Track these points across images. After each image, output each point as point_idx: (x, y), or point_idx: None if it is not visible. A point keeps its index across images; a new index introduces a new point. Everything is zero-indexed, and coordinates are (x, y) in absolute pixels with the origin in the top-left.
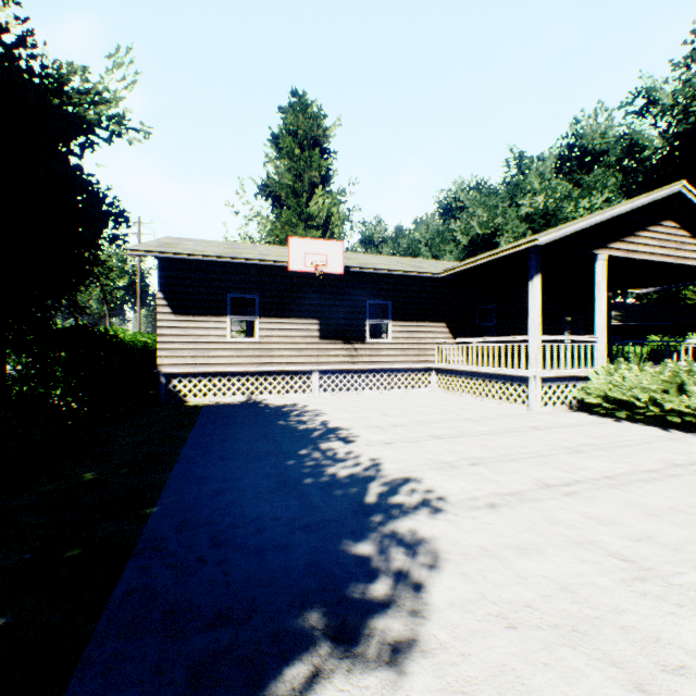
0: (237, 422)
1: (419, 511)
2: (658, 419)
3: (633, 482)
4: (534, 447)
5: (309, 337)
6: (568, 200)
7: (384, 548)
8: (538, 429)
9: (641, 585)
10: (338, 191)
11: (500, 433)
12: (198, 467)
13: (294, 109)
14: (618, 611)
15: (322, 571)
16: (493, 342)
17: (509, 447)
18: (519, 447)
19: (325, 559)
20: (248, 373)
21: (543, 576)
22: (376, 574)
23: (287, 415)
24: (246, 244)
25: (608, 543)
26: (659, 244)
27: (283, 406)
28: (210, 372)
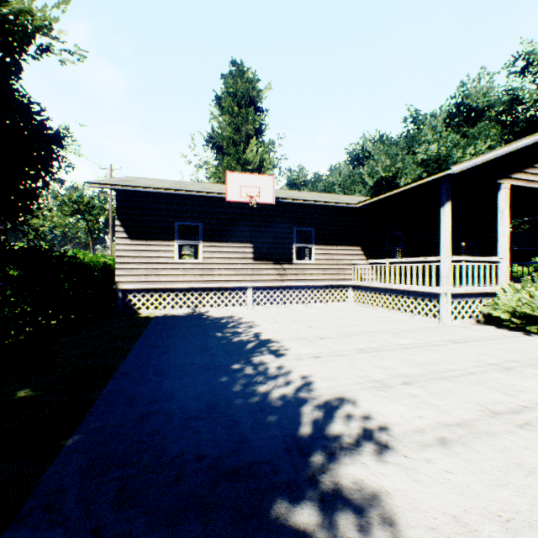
0: (179, 333)
1: (361, 450)
2: None
3: None
4: (460, 363)
5: (244, 259)
6: (457, 148)
7: (328, 515)
8: (456, 342)
9: None
10: (269, 142)
11: (421, 347)
12: (131, 383)
13: (233, 75)
14: None
15: None
16: (400, 263)
17: (435, 363)
18: (445, 363)
19: (254, 536)
20: (193, 289)
21: None
22: None
23: (224, 327)
24: (193, 182)
25: None
26: None
27: (221, 318)
28: (160, 288)
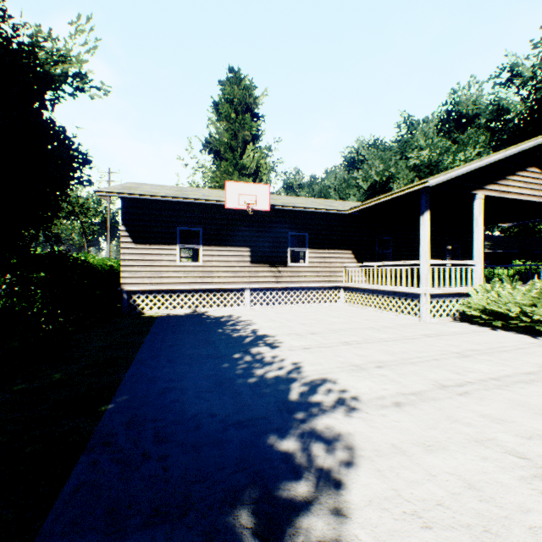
0: (184, 330)
1: (335, 409)
2: (528, 328)
3: (516, 383)
4: (428, 352)
5: (242, 262)
6: (447, 154)
7: (306, 445)
8: (430, 336)
9: (540, 483)
10: (265, 147)
11: (399, 340)
12: (149, 368)
13: (230, 82)
14: (524, 511)
15: (251, 467)
16: (389, 265)
17: (407, 352)
18: (415, 352)
19: (254, 455)
20: (193, 290)
21: (450, 474)
22: (300, 471)
23: (224, 325)
24: (192, 188)
25: (504, 440)
26: (525, 186)
27: (221, 317)
28: (163, 289)
